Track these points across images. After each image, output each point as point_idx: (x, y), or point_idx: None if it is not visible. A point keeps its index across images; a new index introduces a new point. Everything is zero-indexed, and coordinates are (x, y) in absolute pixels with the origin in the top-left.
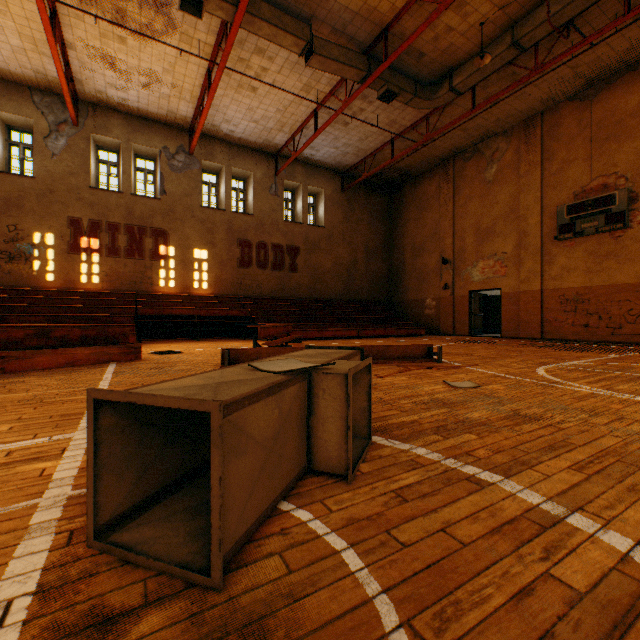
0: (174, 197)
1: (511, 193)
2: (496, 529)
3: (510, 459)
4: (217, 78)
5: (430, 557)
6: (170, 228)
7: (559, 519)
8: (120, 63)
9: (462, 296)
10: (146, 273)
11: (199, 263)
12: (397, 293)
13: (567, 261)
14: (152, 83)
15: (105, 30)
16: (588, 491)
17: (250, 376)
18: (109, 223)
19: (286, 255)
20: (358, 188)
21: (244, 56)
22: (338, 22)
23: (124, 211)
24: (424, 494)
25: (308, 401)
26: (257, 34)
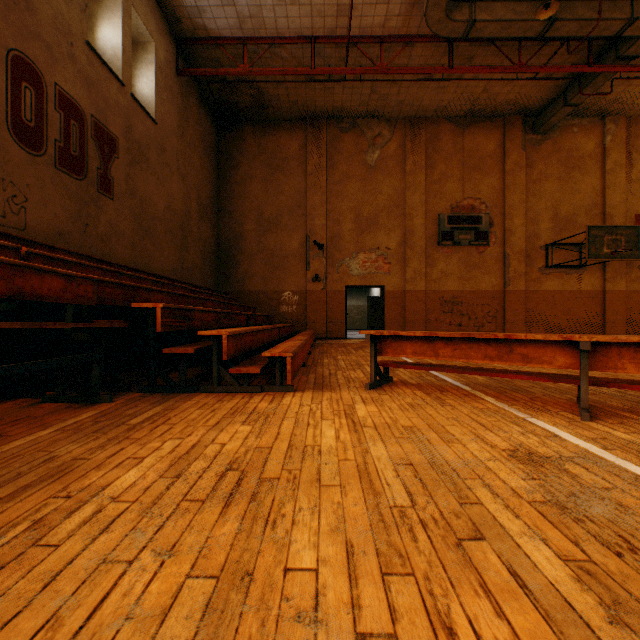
0: None
1: (396, 187)
2: None
3: None
4: None
5: None
6: None
7: None
8: None
9: (338, 291)
10: None
11: None
12: (229, 280)
13: (446, 266)
14: None
15: None
16: None
17: None
18: None
19: (91, 142)
20: (192, 87)
21: None
22: None
23: None
24: None
25: None
26: None
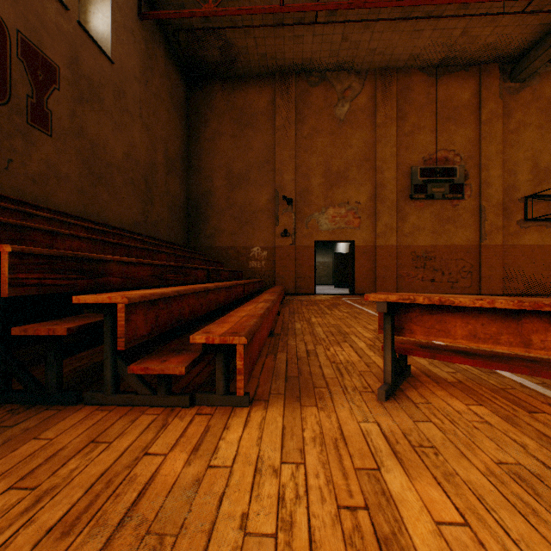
0: None
1: (366, 140)
2: None
3: None
4: None
5: None
6: None
7: None
8: None
9: (307, 246)
10: None
11: None
12: (199, 236)
13: (418, 220)
14: None
15: None
16: None
17: None
18: None
19: (17, 62)
20: (158, 36)
21: None
22: None
23: None
24: None
25: None
26: None
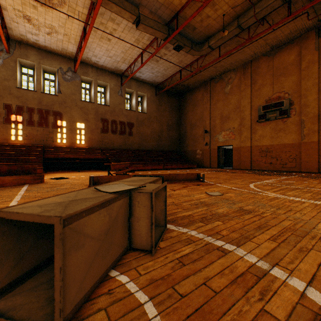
0: (66, 95)
1: (237, 99)
2: (234, 281)
3: (239, 235)
4: (89, 32)
5: (197, 303)
6: (63, 111)
7: (266, 271)
8: (34, 20)
9: (214, 149)
10: (50, 135)
11: (80, 130)
12: (183, 147)
13: (262, 132)
14: (53, 32)
15: (24, 1)
16: (280, 253)
17: (93, 195)
18: (28, 107)
19: (127, 127)
20: (164, 94)
21: (103, 22)
22: (153, 8)
23: (37, 101)
24: (194, 260)
25: (129, 208)
26: (110, 10)
